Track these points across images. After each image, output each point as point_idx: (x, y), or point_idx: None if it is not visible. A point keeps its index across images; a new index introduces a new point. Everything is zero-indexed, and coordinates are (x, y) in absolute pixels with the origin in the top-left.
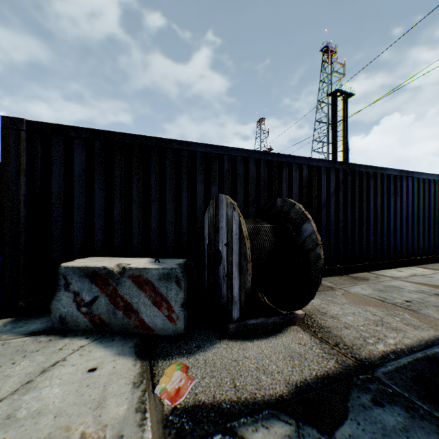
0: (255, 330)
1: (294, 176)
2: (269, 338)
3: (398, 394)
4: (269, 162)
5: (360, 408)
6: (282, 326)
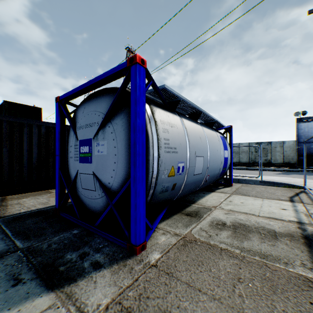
0: None
1: (34, 132)
2: None
3: None
4: (12, 122)
5: None
6: None
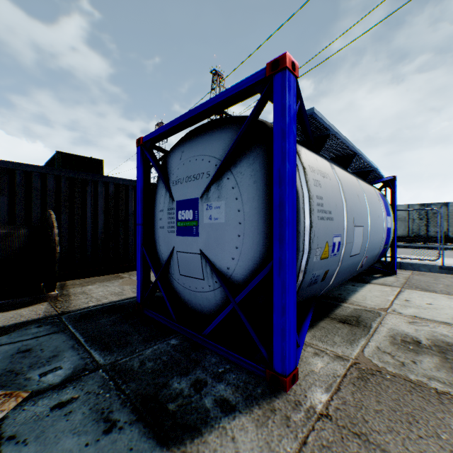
0: (1, 308)
1: (100, 191)
2: (10, 311)
3: (61, 321)
4: (72, 178)
5: (23, 330)
6: (33, 303)
